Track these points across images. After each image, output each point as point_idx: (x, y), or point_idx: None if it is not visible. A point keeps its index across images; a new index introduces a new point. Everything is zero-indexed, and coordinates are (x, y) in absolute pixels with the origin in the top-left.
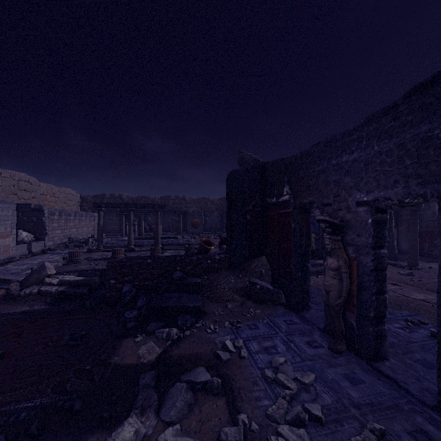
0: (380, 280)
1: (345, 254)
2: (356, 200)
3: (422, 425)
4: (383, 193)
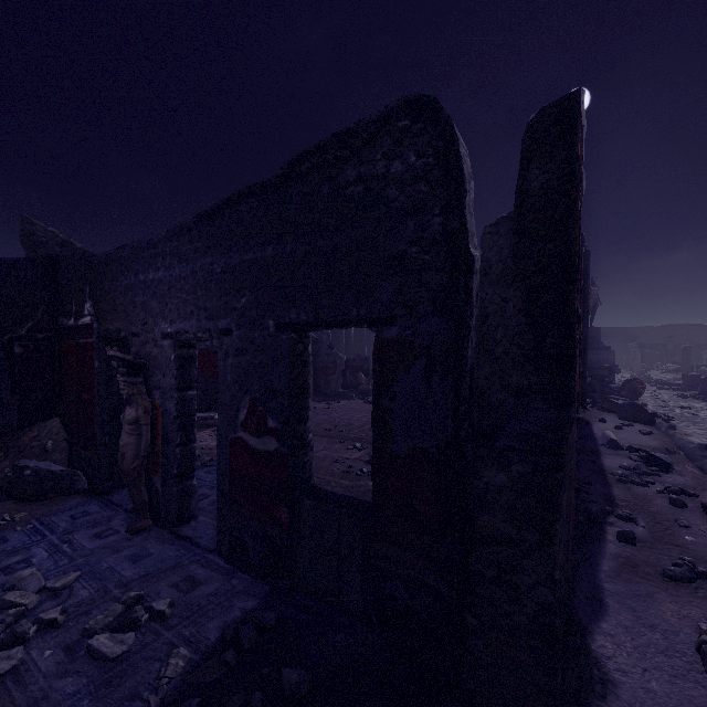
0: (187, 428)
1: (147, 401)
2: (162, 331)
3: (194, 571)
4: (184, 325)
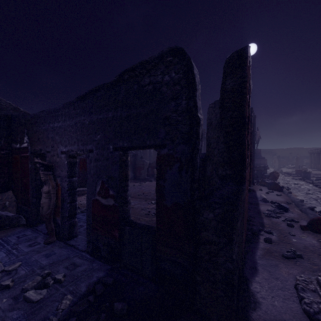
0: (73, 195)
1: (54, 182)
2: (61, 150)
3: (75, 261)
4: (71, 147)
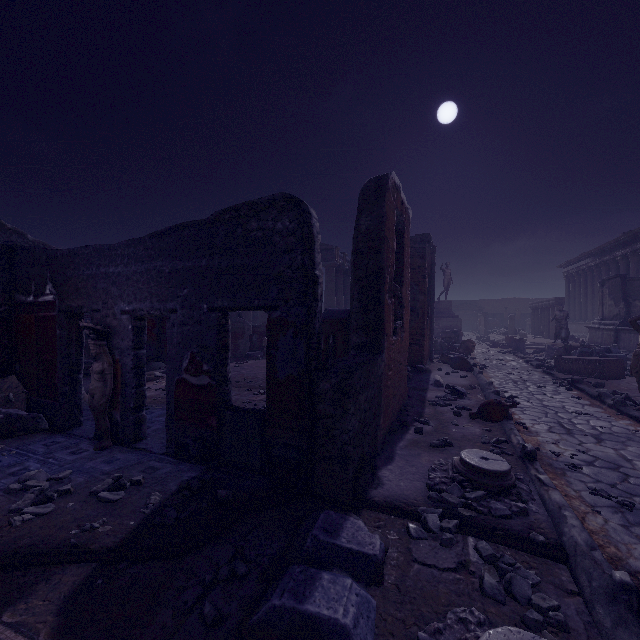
0: (140, 376)
1: (110, 357)
2: (121, 308)
3: (152, 464)
4: (139, 305)
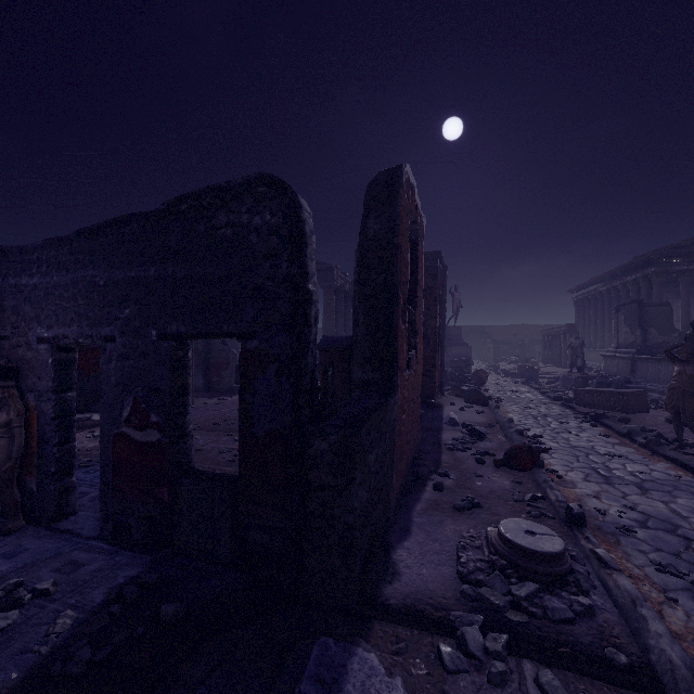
0: (66, 428)
1: (21, 404)
2: (38, 335)
3: (76, 557)
4: (63, 330)
